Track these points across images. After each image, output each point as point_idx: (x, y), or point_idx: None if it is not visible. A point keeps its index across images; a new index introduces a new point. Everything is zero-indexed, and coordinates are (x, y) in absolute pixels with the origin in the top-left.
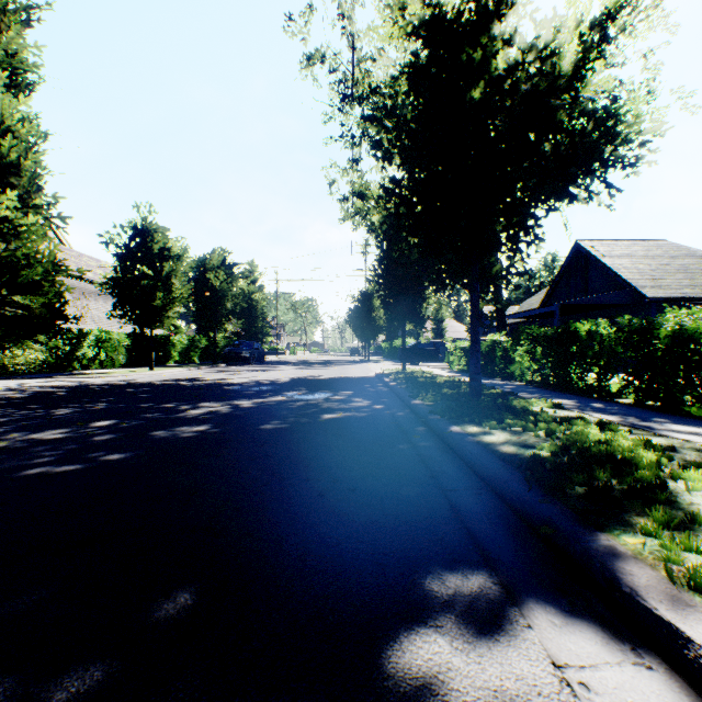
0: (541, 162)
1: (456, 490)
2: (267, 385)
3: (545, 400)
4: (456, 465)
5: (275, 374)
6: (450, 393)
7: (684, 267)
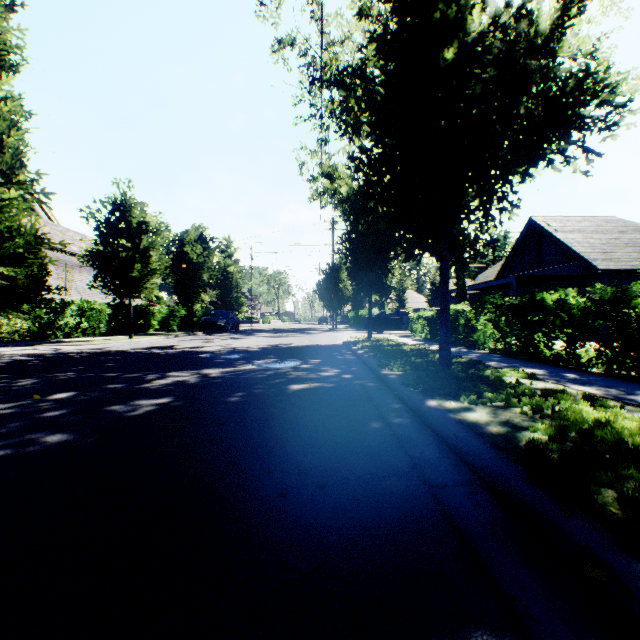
0: (514, 127)
1: (446, 487)
2: (238, 353)
3: (517, 370)
4: (439, 449)
5: (248, 342)
6: (418, 362)
7: (633, 241)
